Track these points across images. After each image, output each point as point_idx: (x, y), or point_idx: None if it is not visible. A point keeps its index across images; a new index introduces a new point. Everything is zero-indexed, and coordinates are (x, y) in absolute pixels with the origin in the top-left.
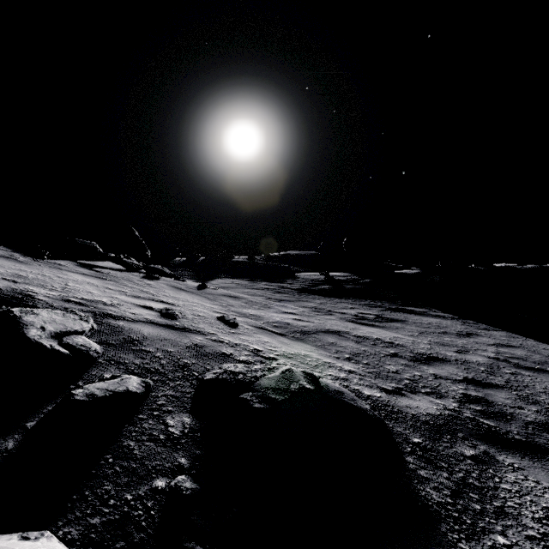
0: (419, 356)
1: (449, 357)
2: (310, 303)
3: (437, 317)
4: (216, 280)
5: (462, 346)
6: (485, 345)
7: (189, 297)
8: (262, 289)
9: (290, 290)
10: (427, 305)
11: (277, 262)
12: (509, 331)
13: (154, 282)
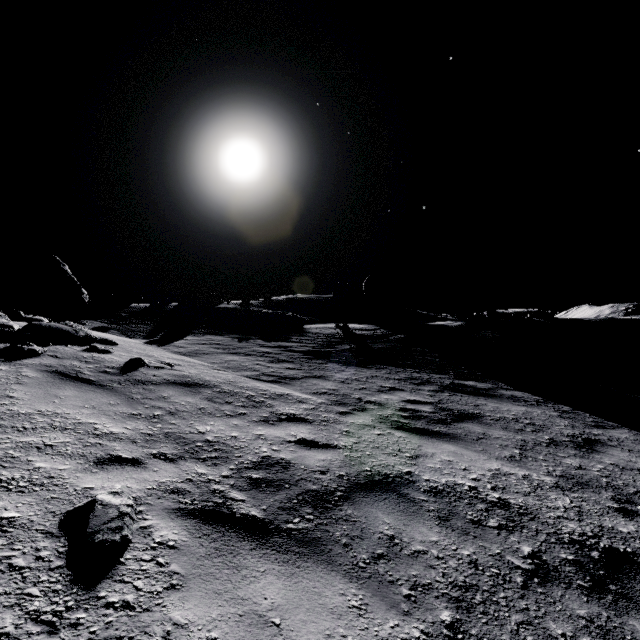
0: (587, 557)
1: (633, 543)
2: (327, 381)
3: (517, 402)
4: (186, 339)
5: (609, 482)
6: (637, 473)
7: (72, 403)
8: (254, 354)
9: (296, 354)
10: (490, 377)
11: (280, 310)
12: (631, 427)
13: (10, 366)
